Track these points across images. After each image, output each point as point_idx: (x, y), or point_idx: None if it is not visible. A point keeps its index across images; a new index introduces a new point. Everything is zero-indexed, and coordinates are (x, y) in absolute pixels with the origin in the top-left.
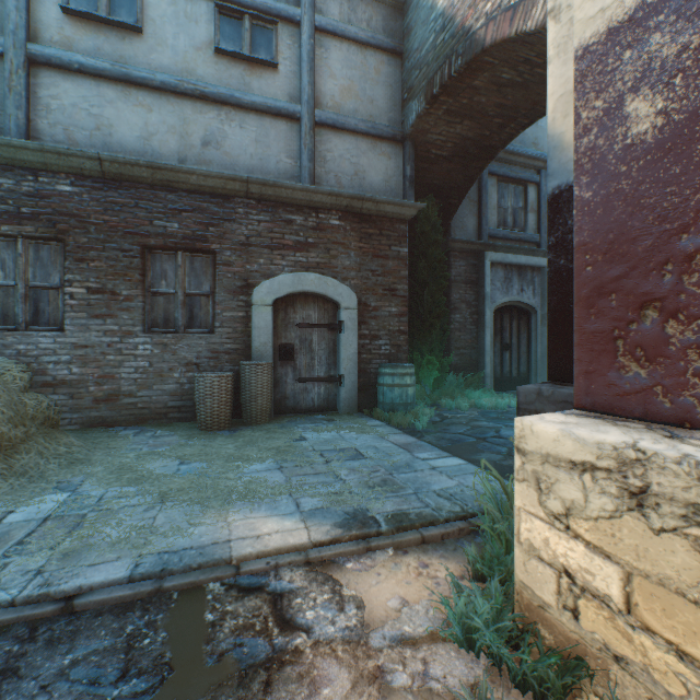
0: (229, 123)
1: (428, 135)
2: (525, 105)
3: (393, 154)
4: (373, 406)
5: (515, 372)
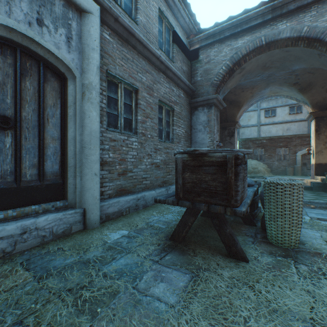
0: (291, 125)
1: None
2: None
3: None
4: None
5: None
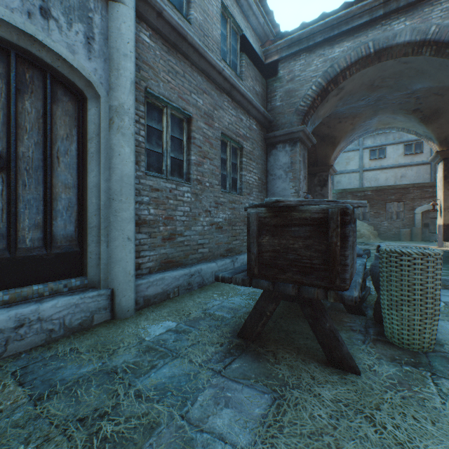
0: (407, 170)
1: None
2: None
3: None
4: None
5: None
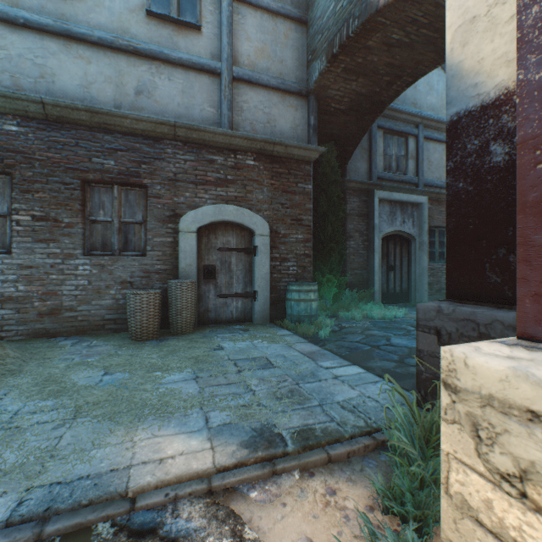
0: (159, 75)
1: (328, 90)
2: (410, 64)
3: (299, 106)
4: (283, 317)
5: (398, 288)
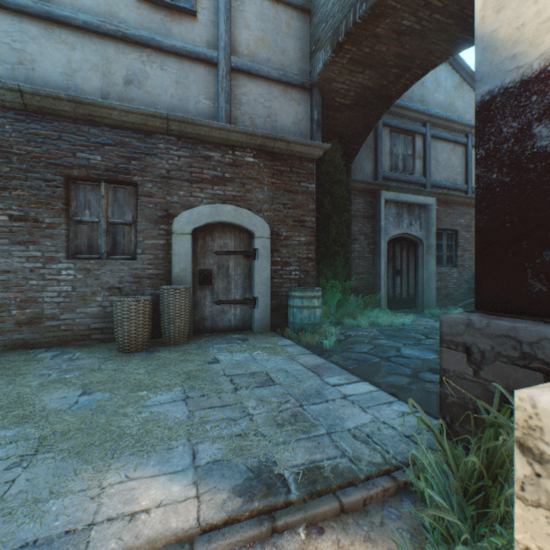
0: (150, 64)
1: (333, 83)
2: (420, 55)
3: (302, 100)
4: (284, 325)
5: (405, 294)
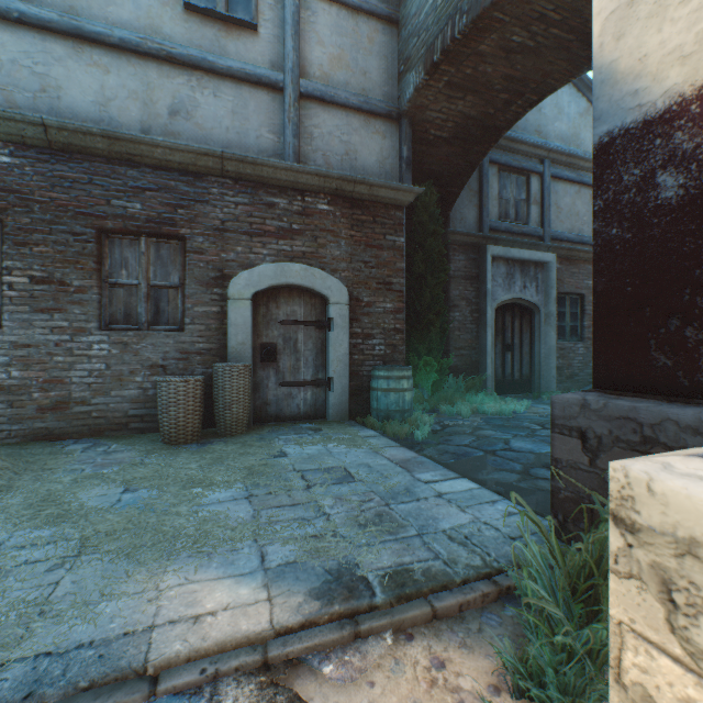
0: (201, 90)
1: (426, 112)
2: (535, 77)
3: (388, 133)
4: (366, 413)
5: (517, 374)
